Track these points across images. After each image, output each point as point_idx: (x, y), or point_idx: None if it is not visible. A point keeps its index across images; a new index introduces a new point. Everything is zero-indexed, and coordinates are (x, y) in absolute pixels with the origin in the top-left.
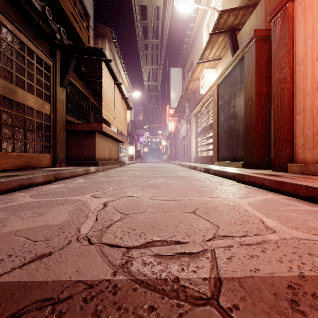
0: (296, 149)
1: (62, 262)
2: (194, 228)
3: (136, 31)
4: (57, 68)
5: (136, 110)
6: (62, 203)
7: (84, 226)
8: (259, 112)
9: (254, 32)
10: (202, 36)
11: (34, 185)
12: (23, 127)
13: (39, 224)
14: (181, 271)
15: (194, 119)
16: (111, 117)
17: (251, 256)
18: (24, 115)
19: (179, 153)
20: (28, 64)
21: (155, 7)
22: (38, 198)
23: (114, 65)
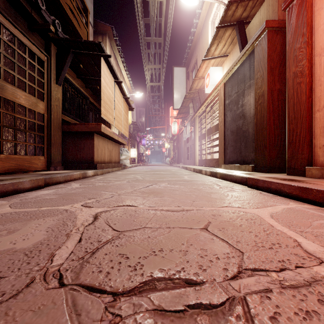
0: (315, 151)
1: None
2: (209, 254)
3: (138, 28)
4: (52, 64)
5: (138, 111)
6: (44, 215)
7: (61, 252)
8: (271, 110)
9: (265, 23)
10: (208, 32)
11: (19, 191)
12: (13, 127)
13: (1, 248)
14: None
15: (199, 121)
16: (110, 117)
17: (307, 312)
18: (14, 113)
19: (182, 156)
20: (19, 58)
21: (158, 3)
22: (17, 208)
23: (115, 64)
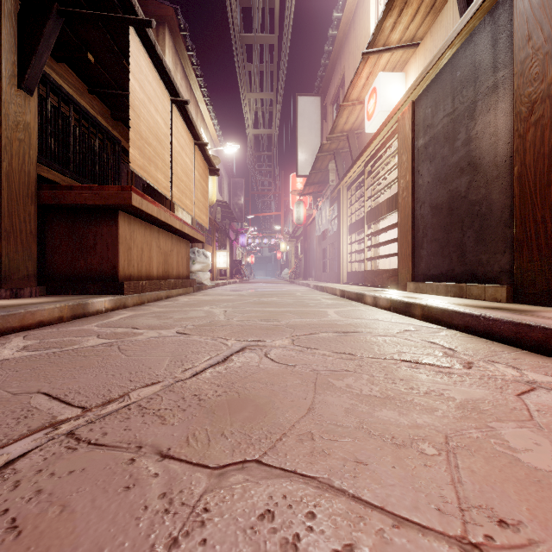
0: None
1: None
2: None
3: (228, 10)
4: (4, 37)
5: (232, 184)
6: None
7: None
8: None
9: None
10: (368, 12)
11: None
12: None
13: None
14: None
15: (347, 195)
16: (160, 176)
17: None
18: None
19: (313, 265)
20: None
21: None
22: None
23: (185, 89)
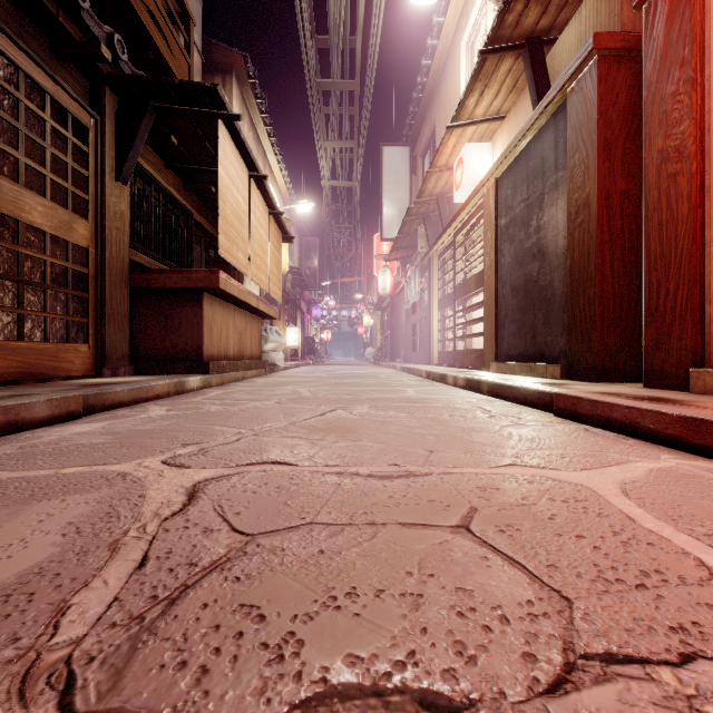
0: (712, 332)
1: None
2: (482, 607)
3: (304, 57)
4: (107, 135)
5: (304, 244)
6: (67, 488)
7: (86, 599)
8: (607, 240)
9: (593, 39)
10: (459, 67)
11: (22, 425)
12: (15, 278)
13: None
14: None
15: (438, 265)
16: (240, 255)
17: None
18: (17, 245)
19: (402, 344)
20: (29, 121)
21: (348, 2)
22: (7, 469)
23: (252, 140)
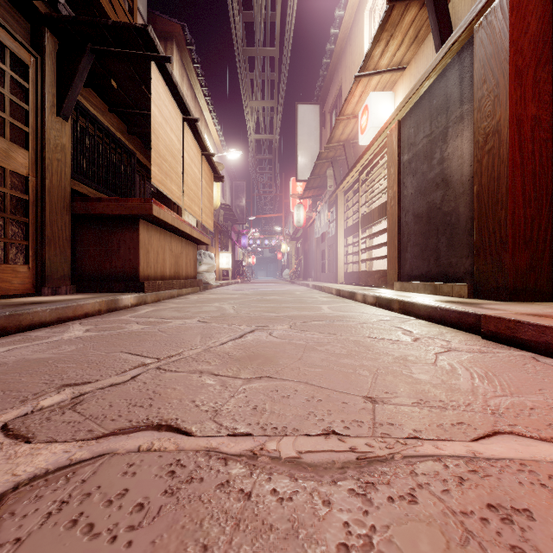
0: None
1: None
2: None
3: (232, 26)
4: (47, 73)
5: (234, 187)
6: None
7: None
8: (518, 164)
9: None
10: (363, 32)
11: None
12: None
13: None
14: None
15: (344, 200)
16: (174, 187)
17: None
18: None
19: (313, 266)
20: None
21: None
22: None
23: (191, 98)
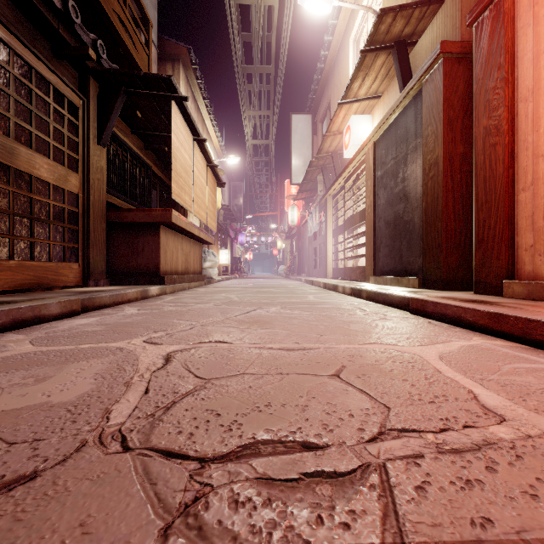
0: (519, 255)
1: (55, 498)
2: (340, 411)
3: (233, 49)
4: (91, 112)
5: (232, 187)
6: (87, 355)
7: (120, 407)
8: (450, 189)
9: (440, 46)
10: (348, 57)
11: (42, 319)
12: (29, 216)
13: (30, 402)
14: (316, 523)
15: (333, 204)
16: (187, 198)
17: (467, 481)
18: (31, 193)
19: (306, 262)
20: (38, 104)
21: (265, 8)
22: (44, 345)
23: (194, 110)
